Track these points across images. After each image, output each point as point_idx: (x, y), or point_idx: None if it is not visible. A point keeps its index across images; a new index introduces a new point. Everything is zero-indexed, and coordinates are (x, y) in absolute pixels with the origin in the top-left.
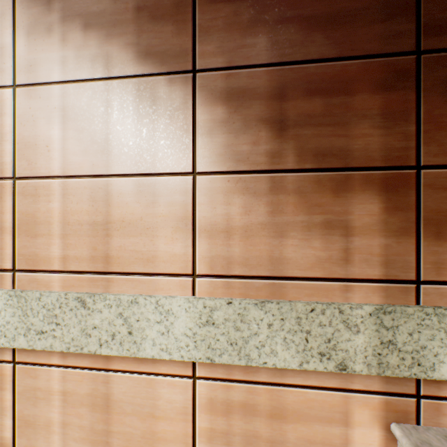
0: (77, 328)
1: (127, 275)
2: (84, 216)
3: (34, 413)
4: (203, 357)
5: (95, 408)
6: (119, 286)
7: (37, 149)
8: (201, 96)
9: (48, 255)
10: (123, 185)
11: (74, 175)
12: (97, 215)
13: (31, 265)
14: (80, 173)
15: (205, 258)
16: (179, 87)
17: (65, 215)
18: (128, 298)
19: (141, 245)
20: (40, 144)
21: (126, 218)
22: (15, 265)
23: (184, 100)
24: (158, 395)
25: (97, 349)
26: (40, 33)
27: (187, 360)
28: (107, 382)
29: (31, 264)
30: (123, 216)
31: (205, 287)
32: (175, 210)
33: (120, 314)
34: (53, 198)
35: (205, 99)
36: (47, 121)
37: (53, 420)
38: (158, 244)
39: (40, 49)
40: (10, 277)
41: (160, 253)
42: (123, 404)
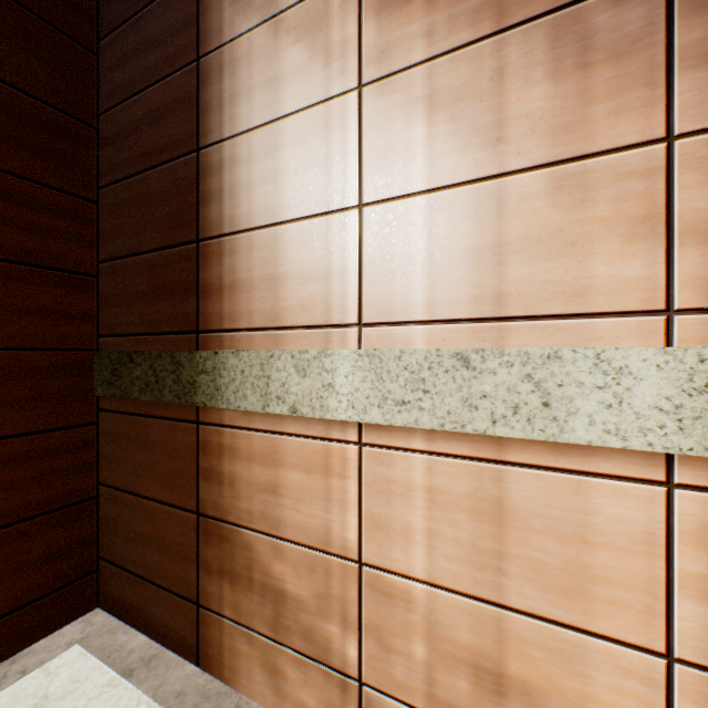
0: (454, 397)
1: (533, 320)
2: (460, 240)
3: (387, 512)
4: (697, 447)
5: (478, 517)
6: (518, 337)
7: (391, 161)
8: (685, 2)
9: (406, 302)
10: (526, 184)
11: (445, 186)
12: (481, 236)
13: (383, 316)
14: (455, 181)
15: (695, 279)
16: (637, 3)
17: (431, 243)
18: (540, 352)
19: (559, 272)
20: (394, 154)
21: (531, 233)
22: (360, 319)
23: (646, 21)
24: (592, 508)
25: (487, 428)
26: (394, 5)
27: (660, 450)
28: (499, 480)
29: (383, 315)
30: (527, 232)
31: (695, 330)
32: (628, 207)
33: (527, 376)
34: (413, 222)
35: (695, 5)
36: (405, 120)
37: (413, 525)
38: (592, 266)
39: (395, 26)
40: (355, 334)
41: (597, 281)
42: (526, 515)
